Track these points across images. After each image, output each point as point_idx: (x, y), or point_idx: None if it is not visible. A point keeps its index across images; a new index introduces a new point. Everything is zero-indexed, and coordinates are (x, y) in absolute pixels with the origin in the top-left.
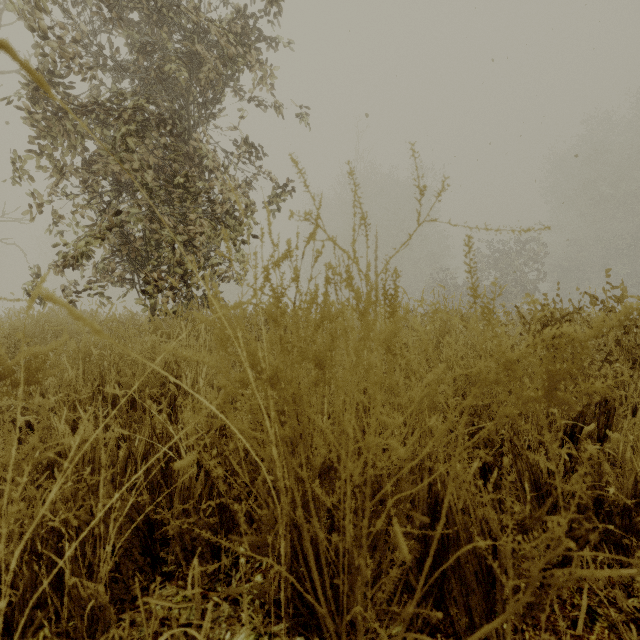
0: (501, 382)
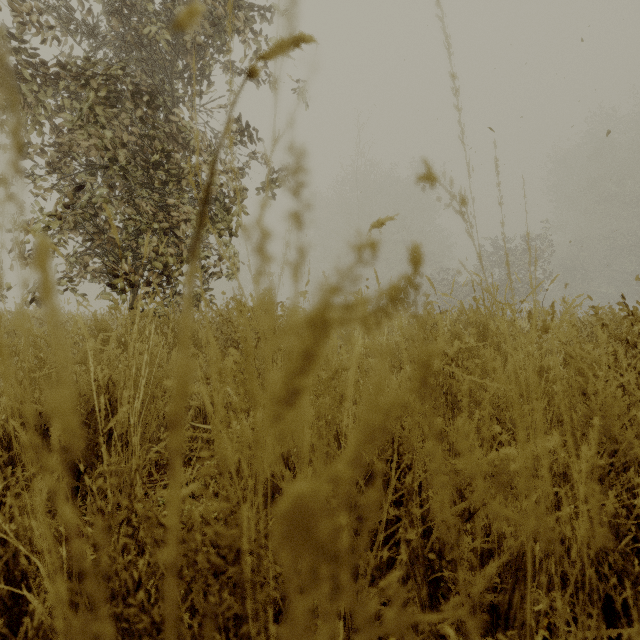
0: None
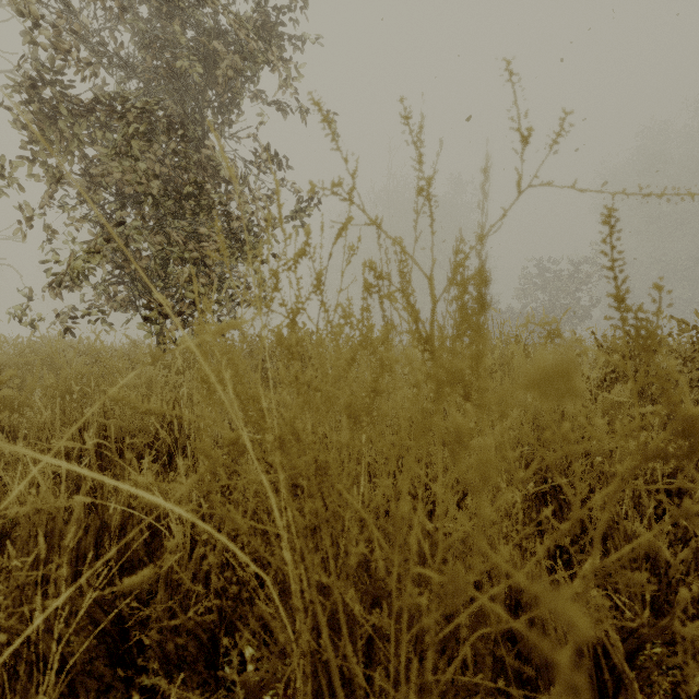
0: (674, 456)
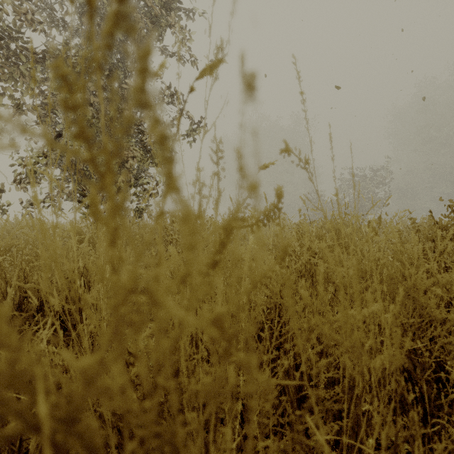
0: None
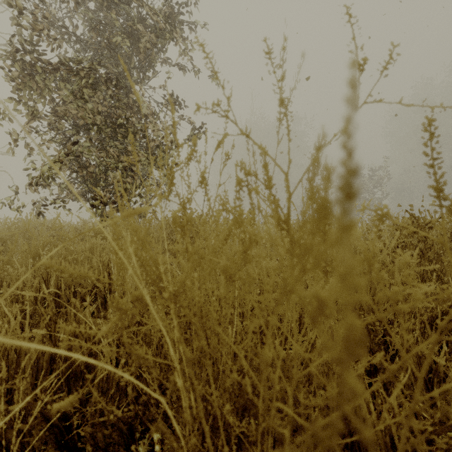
0: None
